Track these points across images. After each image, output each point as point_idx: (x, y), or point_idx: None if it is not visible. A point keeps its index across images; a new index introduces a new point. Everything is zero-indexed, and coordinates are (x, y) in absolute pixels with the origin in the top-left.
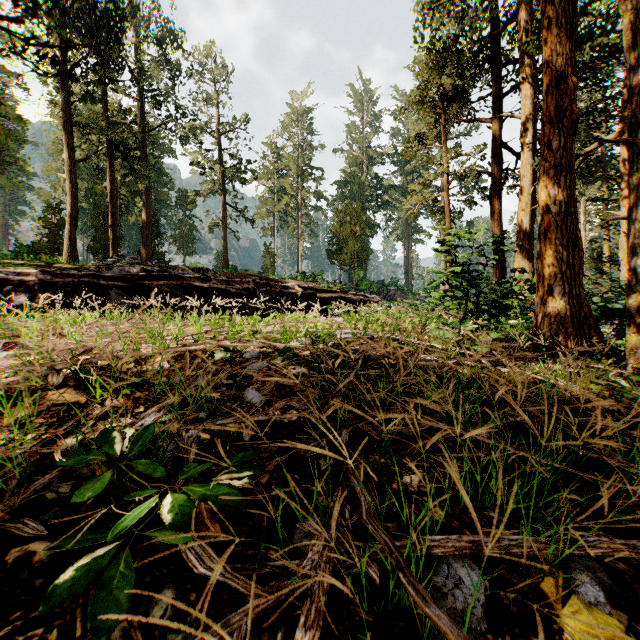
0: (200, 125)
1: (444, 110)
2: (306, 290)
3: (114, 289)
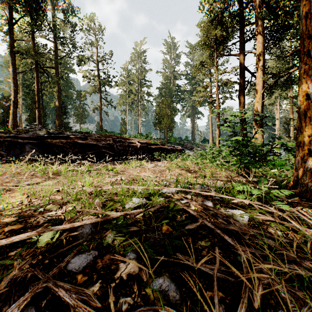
0: (87, 57)
1: (216, 48)
2: (142, 144)
3: (28, 144)
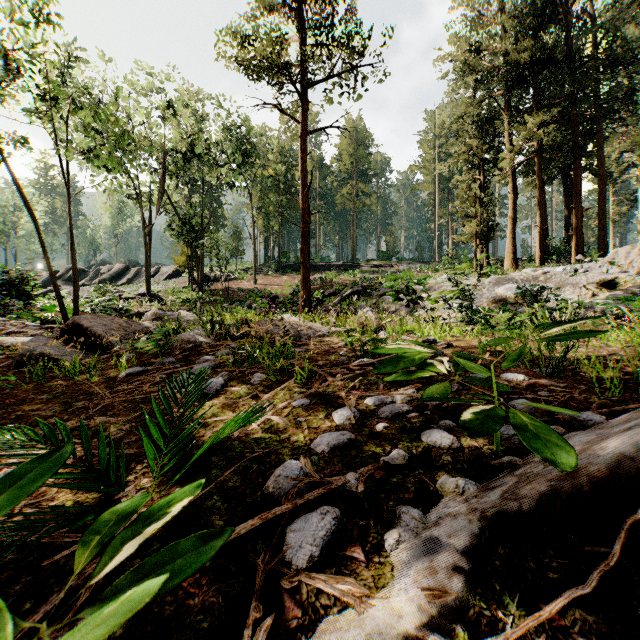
0: None
1: None
2: None
3: None
